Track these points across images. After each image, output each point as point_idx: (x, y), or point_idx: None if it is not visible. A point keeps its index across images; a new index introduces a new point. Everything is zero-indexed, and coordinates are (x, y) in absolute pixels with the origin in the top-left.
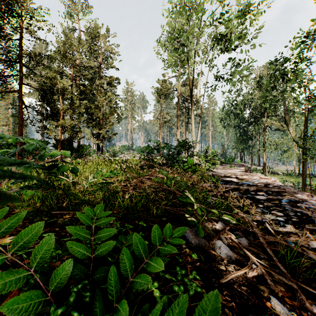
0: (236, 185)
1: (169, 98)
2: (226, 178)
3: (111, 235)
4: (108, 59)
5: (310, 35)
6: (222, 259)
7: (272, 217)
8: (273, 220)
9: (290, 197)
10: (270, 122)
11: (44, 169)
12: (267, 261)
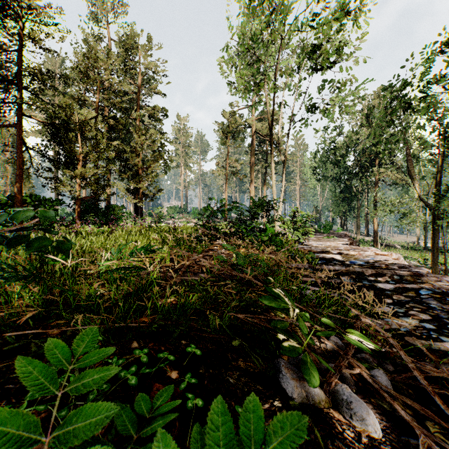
0: (343, 266)
1: (239, 137)
2: (326, 255)
3: (101, 425)
4: (151, 83)
5: (444, 46)
6: (359, 435)
7: (414, 323)
8: (417, 329)
9: (431, 285)
10: (384, 173)
11: (4, 245)
12: (435, 423)
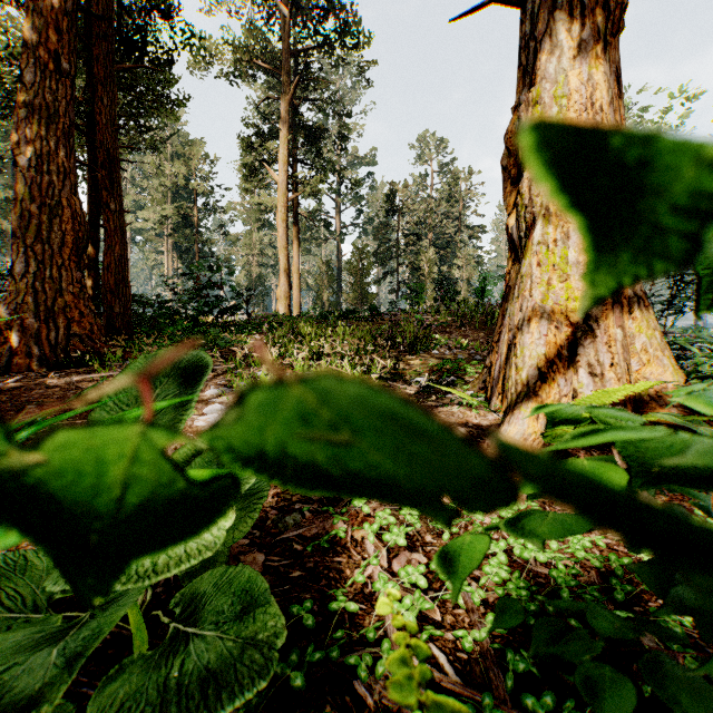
0: None
1: None
2: None
3: None
4: None
5: None
6: None
7: None
8: None
9: None
10: None
11: None
12: None
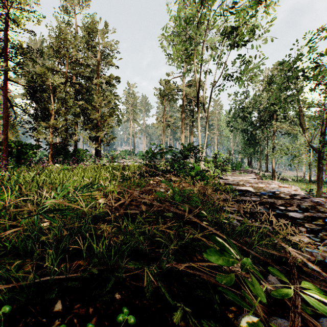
0: (256, 197)
1: (173, 99)
2: (241, 188)
3: None
4: (108, 58)
5: None
6: None
7: None
8: None
9: None
10: (280, 125)
11: None
12: None
